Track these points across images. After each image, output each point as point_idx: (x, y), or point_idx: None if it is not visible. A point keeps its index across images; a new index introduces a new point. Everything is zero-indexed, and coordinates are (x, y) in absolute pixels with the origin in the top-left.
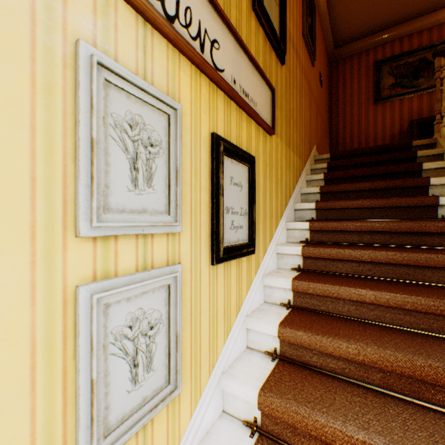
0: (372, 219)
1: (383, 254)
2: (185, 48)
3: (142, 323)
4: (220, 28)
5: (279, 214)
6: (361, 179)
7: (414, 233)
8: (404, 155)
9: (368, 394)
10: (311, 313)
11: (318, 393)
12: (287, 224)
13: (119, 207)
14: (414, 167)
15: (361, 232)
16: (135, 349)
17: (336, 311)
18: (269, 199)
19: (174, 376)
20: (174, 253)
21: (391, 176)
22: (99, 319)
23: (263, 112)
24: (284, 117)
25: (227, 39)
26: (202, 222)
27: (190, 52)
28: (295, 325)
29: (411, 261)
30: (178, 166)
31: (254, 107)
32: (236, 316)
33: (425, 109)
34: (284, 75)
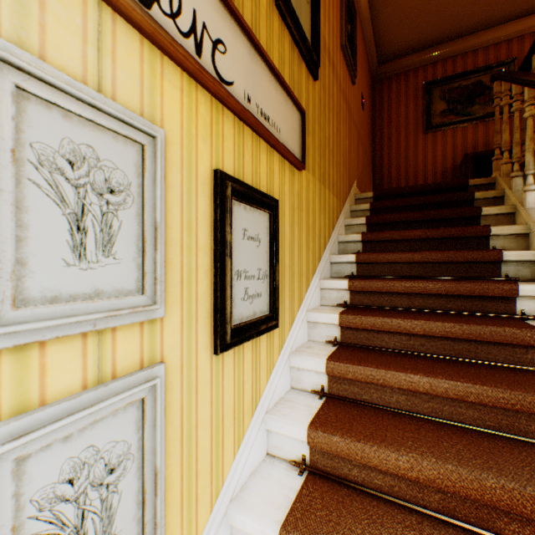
0: (424, 276)
1: (439, 326)
2: (171, 47)
3: (94, 468)
4: (226, 23)
5: (311, 270)
6: (411, 225)
7: (475, 296)
8: (459, 196)
9: (424, 524)
10: (350, 404)
11: (359, 527)
12: (321, 282)
13: (48, 294)
14: (471, 212)
15: (411, 294)
16: (79, 513)
17: (381, 402)
18: (298, 252)
19: (151, 532)
20: (154, 348)
21: (445, 223)
22: (3, 487)
23: (289, 140)
24: (317, 147)
25: (238, 40)
26: (200, 295)
27: (178, 53)
28: (329, 427)
29: (473, 335)
30: (158, 221)
31: (277, 134)
32: (251, 416)
33: (480, 141)
34: (317, 93)
